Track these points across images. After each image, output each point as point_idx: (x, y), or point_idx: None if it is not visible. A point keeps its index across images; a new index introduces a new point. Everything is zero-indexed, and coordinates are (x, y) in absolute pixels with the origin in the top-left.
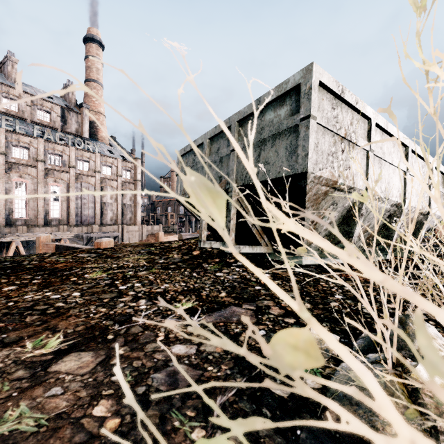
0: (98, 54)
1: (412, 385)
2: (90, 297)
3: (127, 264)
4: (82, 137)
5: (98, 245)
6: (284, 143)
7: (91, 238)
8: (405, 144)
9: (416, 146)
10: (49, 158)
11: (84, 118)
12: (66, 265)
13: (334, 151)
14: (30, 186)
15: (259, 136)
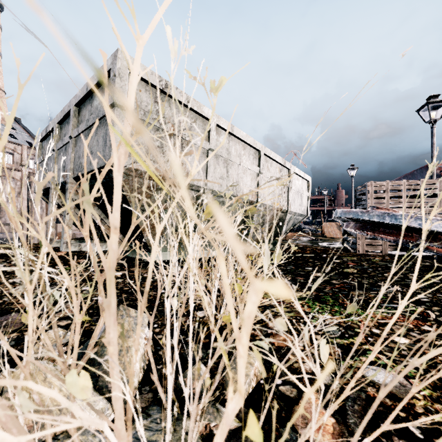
0: None
1: (2, 389)
2: None
3: None
4: None
5: None
6: (102, 132)
7: None
8: (257, 148)
9: (270, 151)
10: None
11: None
12: None
13: (159, 145)
14: None
15: (87, 123)
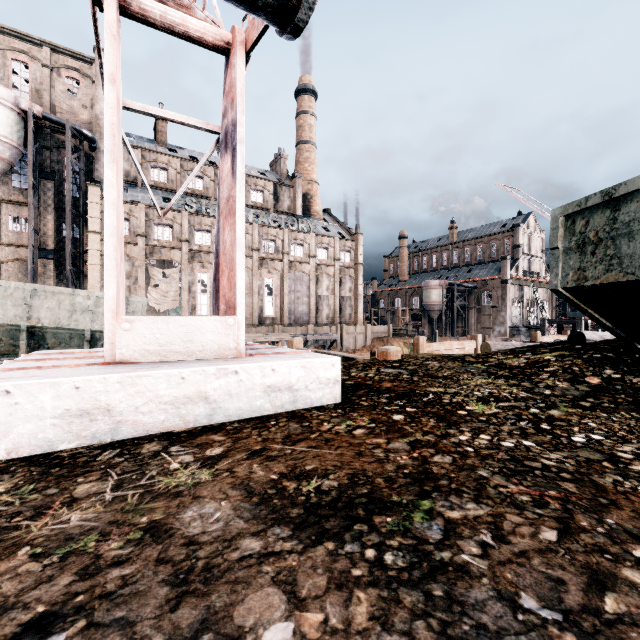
0: (310, 107)
1: None
2: (564, 453)
3: (496, 393)
4: (295, 214)
5: (383, 356)
6: None
7: (307, 341)
8: None
9: None
10: (263, 245)
11: (296, 191)
12: (395, 385)
13: None
14: (246, 279)
15: None
